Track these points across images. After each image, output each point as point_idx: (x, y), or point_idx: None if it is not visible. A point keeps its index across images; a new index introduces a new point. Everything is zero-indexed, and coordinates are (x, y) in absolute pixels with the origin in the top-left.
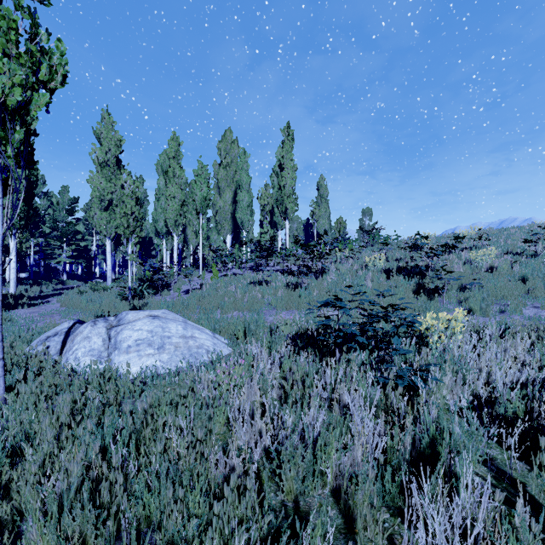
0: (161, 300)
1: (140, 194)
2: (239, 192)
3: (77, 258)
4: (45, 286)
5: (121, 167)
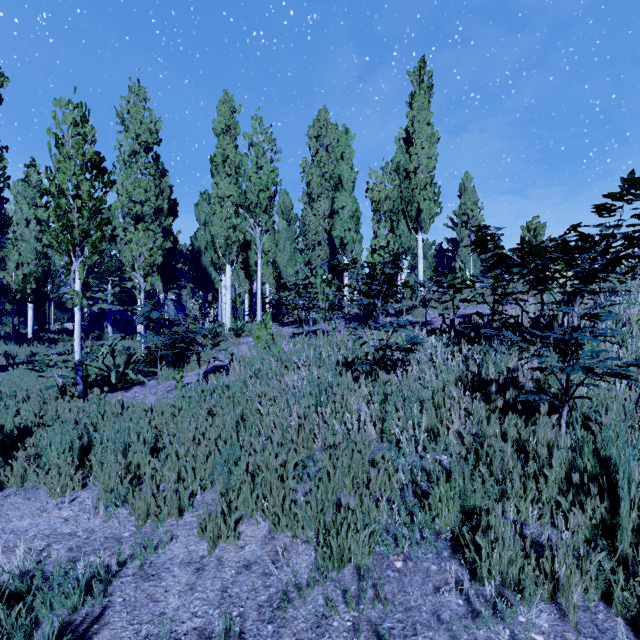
0: (47, 430)
1: (204, 215)
2: (338, 196)
3: (126, 304)
4: (63, 344)
5: (158, 165)
